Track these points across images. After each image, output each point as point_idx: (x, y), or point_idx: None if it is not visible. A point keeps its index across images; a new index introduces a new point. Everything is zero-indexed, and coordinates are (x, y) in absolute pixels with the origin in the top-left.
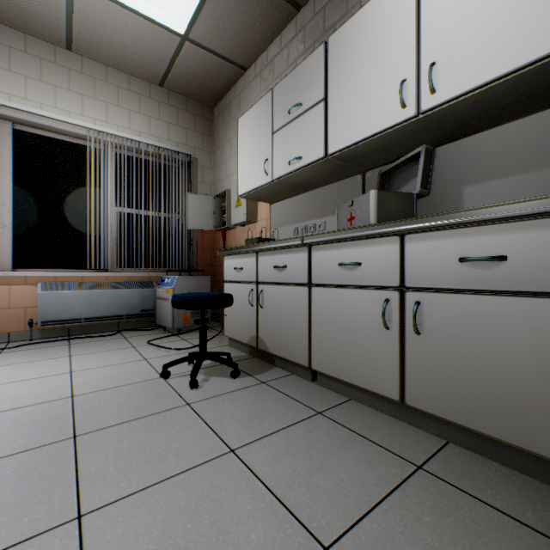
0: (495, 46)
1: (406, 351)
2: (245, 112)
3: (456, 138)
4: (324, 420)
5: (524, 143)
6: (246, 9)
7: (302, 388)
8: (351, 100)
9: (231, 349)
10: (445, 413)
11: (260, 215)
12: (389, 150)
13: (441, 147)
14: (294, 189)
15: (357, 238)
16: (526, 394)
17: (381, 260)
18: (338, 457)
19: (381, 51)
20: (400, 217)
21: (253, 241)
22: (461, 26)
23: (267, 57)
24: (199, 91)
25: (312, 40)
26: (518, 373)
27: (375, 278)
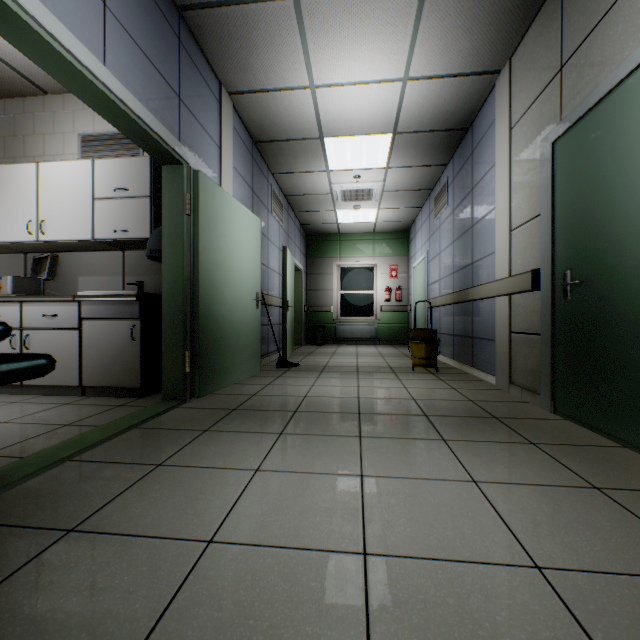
0: (67, 227)
1: None
2: None
3: (77, 251)
4: None
5: (101, 263)
6: None
7: None
8: (3, 215)
9: None
10: (40, 382)
11: None
12: (36, 248)
13: (70, 253)
14: None
15: None
16: (64, 365)
17: (12, 314)
18: None
19: (21, 197)
20: (32, 291)
21: None
22: (56, 210)
23: None
24: None
25: None
26: (62, 358)
27: (9, 323)
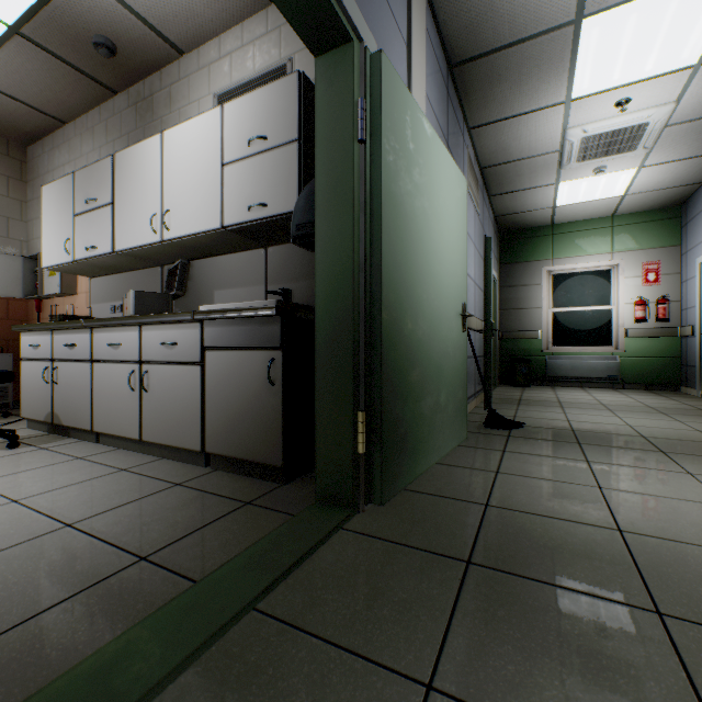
0: (192, 215)
1: (143, 405)
2: (65, 169)
3: (212, 255)
4: (79, 461)
5: (239, 269)
6: (50, 76)
7: (81, 448)
8: (129, 213)
9: (29, 430)
10: (158, 440)
11: (81, 287)
12: (168, 255)
13: (205, 259)
14: (107, 269)
15: (119, 325)
16: (184, 418)
17: (131, 342)
18: (67, 474)
19: (146, 185)
20: (158, 311)
21: (59, 318)
22: (180, 193)
23: (88, 121)
24: (0, 127)
25: (127, 130)
26: (182, 407)
27: (129, 355)
